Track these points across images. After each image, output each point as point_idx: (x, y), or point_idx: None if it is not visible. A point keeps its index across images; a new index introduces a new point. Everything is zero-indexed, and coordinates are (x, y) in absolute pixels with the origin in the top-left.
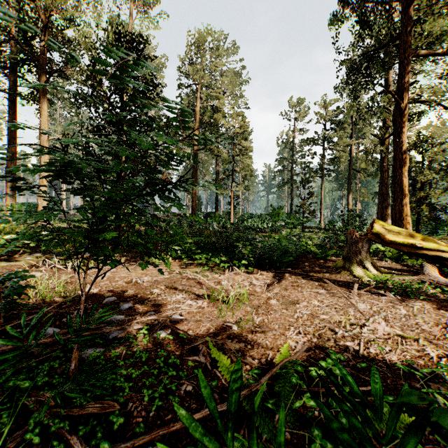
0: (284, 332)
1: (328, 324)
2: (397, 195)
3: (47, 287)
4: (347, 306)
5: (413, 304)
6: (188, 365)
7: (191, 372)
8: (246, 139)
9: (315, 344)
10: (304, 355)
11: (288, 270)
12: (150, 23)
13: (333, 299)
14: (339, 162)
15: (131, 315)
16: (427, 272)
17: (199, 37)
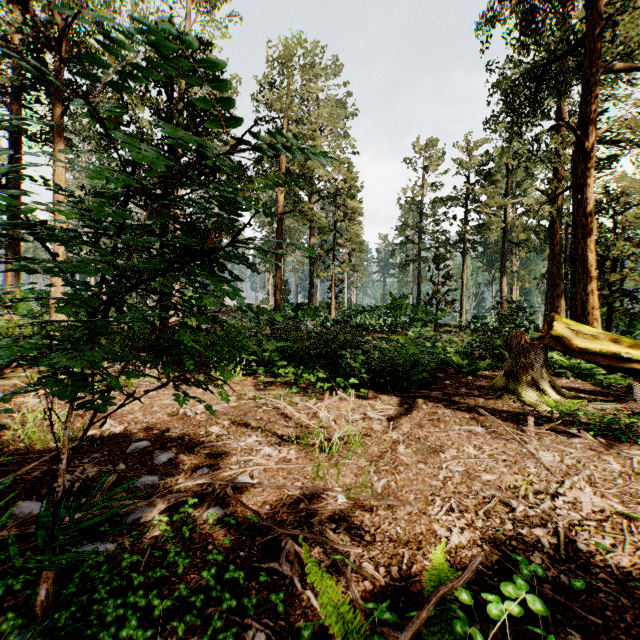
0: (426, 509)
1: (498, 493)
2: (578, 278)
3: (44, 423)
4: (522, 457)
5: (627, 452)
6: (260, 581)
7: (265, 597)
8: (353, 198)
9: (481, 532)
10: (465, 555)
11: (420, 393)
12: (214, 29)
13: (498, 445)
14: (489, 231)
15: (171, 475)
16: (638, 398)
17: (285, 49)
